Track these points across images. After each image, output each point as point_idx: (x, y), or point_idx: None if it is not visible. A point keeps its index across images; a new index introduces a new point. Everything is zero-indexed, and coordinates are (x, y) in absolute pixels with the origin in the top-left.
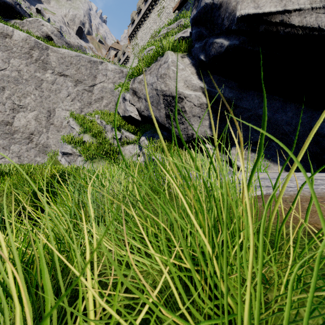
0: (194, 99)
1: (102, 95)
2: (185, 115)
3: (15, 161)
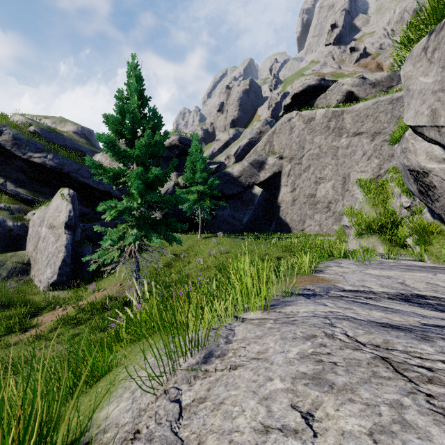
0: (439, 172)
1: None
2: (436, 191)
3: (317, 229)
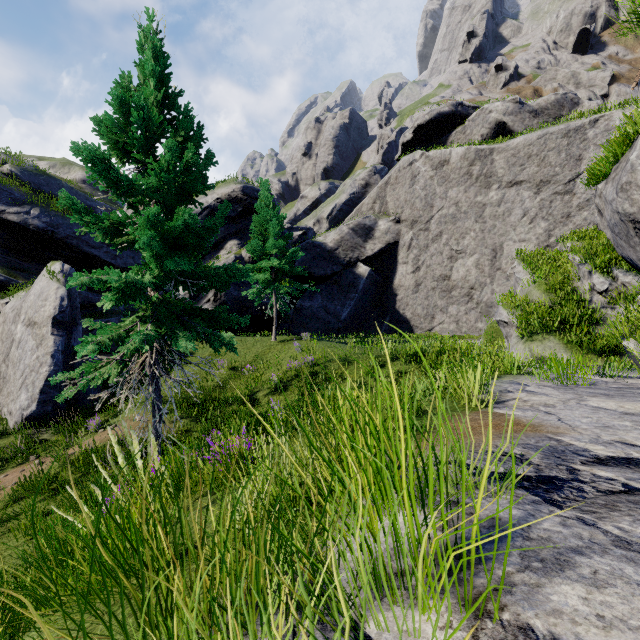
0: None
1: None
2: None
3: (453, 328)
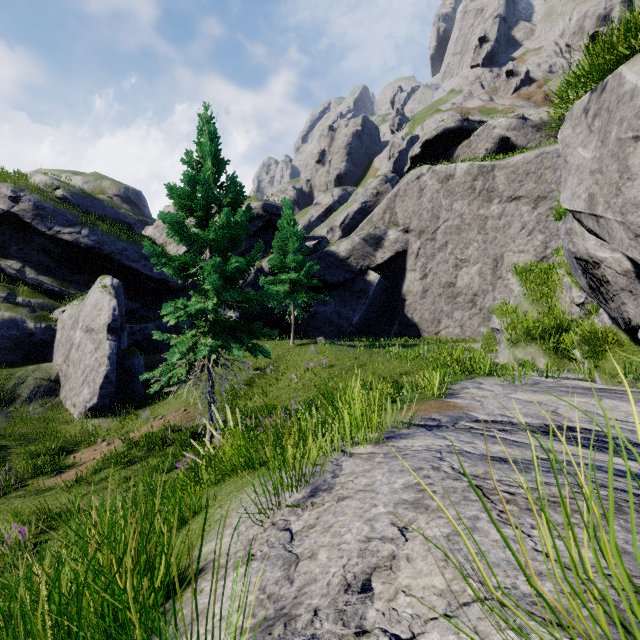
0: (613, 264)
1: None
2: (610, 288)
3: (458, 332)
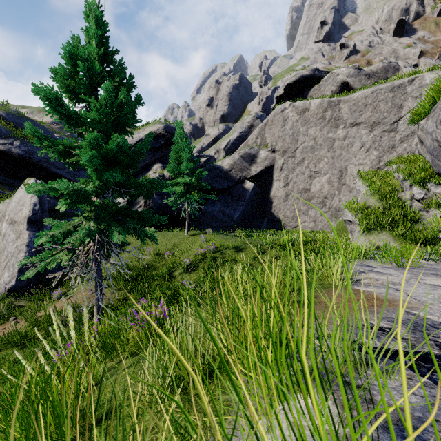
0: None
1: (413, 128)
2: None
3: (312, 226)
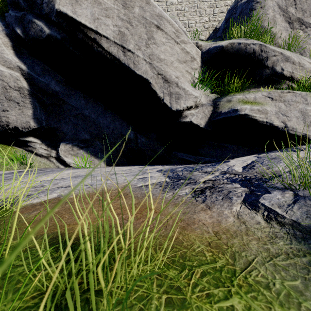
0: (8, 78)
1: None
2: None
3: None
